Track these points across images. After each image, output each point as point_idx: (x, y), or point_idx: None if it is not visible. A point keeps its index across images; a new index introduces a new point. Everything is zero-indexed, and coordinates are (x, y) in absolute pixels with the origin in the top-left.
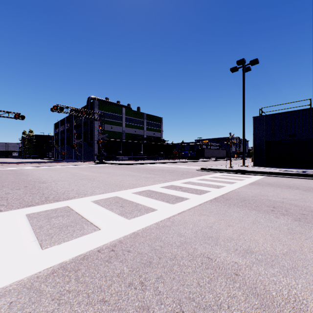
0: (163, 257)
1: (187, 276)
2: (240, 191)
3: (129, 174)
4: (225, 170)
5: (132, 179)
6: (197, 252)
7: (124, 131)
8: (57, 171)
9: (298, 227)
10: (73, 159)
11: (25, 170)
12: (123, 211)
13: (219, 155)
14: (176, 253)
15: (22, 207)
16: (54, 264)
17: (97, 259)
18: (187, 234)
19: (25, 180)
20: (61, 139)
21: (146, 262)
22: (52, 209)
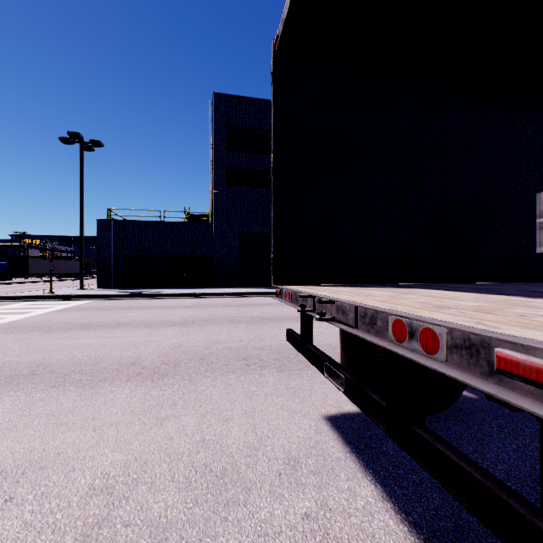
0: None
1: None
2: (24, 320)
3: None
4: (40, 298)
5: None
6: None
7: None
8: None
9: (37, 335)
10: None
11: None
12: None
13: (67, 270)
14: None
15: None
16: None
17: None
18: None
19: None
20: None
21: None
22: None
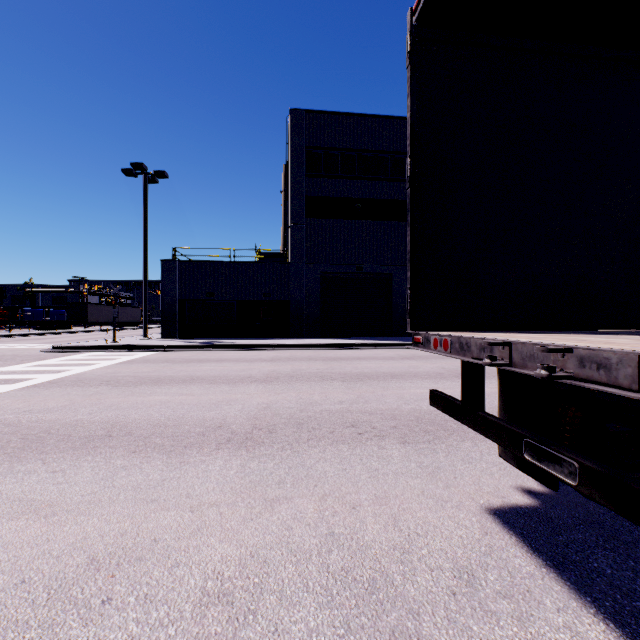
0: None
1: None
2: (90, 372)
3: None
4: (103, 348)
5: None
6: None
7: None
8: None
9: (107, 390)
10: None
11: None
12: None
13: (127, 318)
14: None
15: None
16: None
17: None
18: None
19: None
20: None
21: None
22: None
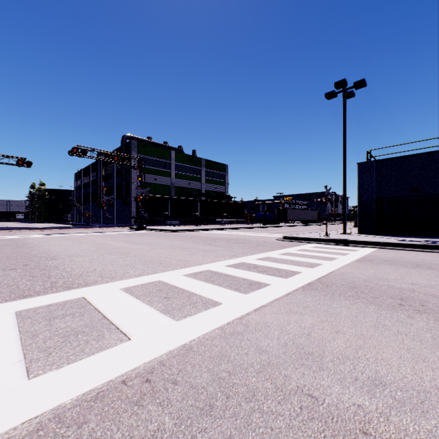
0: (233, 396)
1: (277, 436)
2: (346, 272)
3: (180, 245)
4: (319, 240)
5: (184, 254)
6: (290, 383)
7: (174, 183)
8: (76, 241)
9: None
10: (102, 223)
11: (30, 239)
12: (169, 305)
13: (308, 217)
14: (256, 386)
15: (12, 299)
16: (43, 411)
17: (120, 399)
18: (271, 347)
19: (27, 255)
20: (85, 195)
21: (205, 406)
22: (58, 303)
